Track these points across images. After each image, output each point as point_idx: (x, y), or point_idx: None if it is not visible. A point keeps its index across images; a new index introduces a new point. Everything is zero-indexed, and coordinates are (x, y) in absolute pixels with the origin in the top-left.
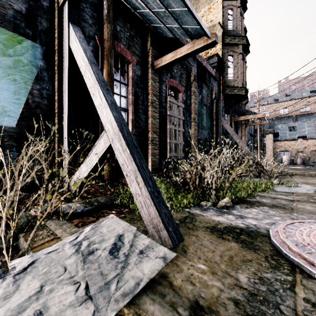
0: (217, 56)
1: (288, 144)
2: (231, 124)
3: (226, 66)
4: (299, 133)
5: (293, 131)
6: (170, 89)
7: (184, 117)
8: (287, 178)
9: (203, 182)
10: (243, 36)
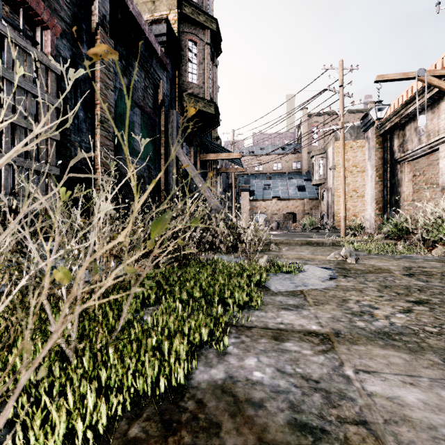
0: (166, 23)
1: (263, 205)
2: (195, 163)
3: (186, 58)
4: (274, 192)
5: (268, 189)
6: None
7: (67, 104)
8: (273, 251)
9: None
10: (212, 16)
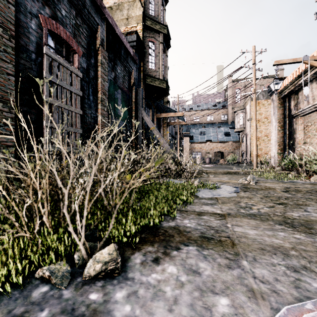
0: (136, 34)
1: (199, 146)
2: (153, 120)
3: (148, 53)
4: (207, 137)
5: (203, 135)
6: (54, 40)
7: (84, 93)
8: (204, 177)
9: (72, 203)
10: (164, 24)
